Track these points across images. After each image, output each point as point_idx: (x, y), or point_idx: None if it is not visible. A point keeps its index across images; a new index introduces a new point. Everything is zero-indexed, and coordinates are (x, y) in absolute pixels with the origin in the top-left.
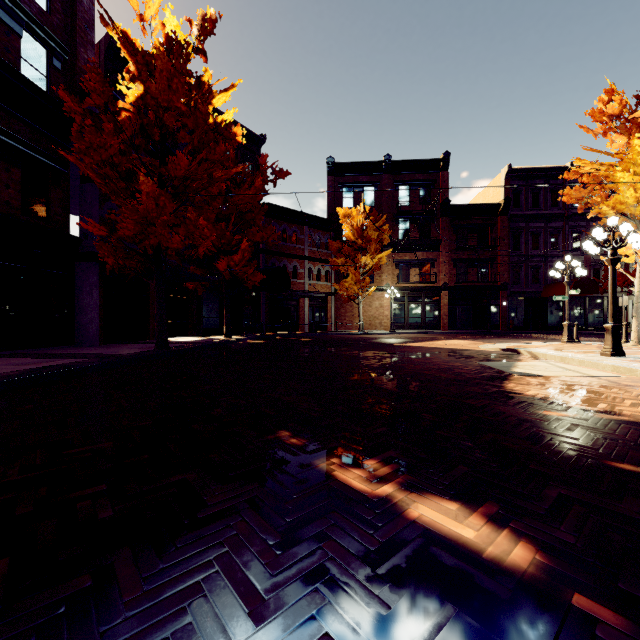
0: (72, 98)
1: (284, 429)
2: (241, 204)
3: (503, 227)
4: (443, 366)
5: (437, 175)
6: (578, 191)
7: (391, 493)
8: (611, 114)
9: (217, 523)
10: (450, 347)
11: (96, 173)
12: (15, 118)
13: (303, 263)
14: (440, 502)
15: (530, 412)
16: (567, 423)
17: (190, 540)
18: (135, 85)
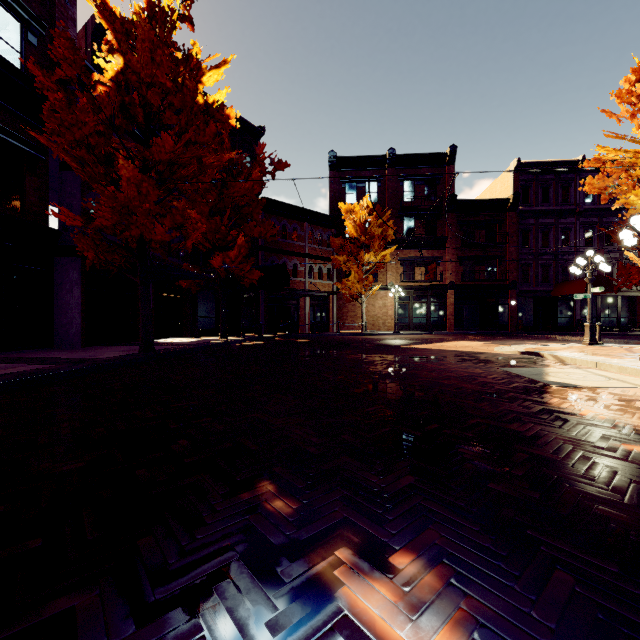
0: (44, 72)
1: (267, 478)
2: (237, 196)
3: (512, 223)
4: (462, 373)
5: (443, 169)
6: (602, 180)
7: None
8: None
9: None
10: (462, 349)
11: (70, 156)
12: None
13: (304, 261)
14: None
15: (605, 446)
16: None
17: None
18: (114, 57)
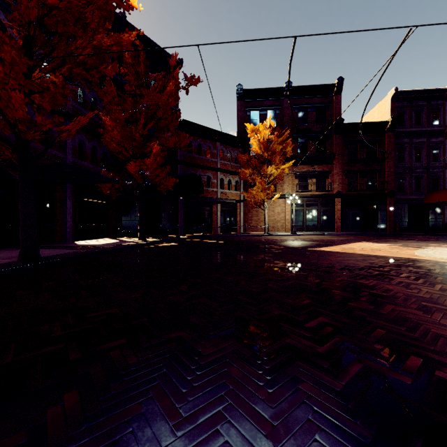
0: None
1: None
2: (151, 105)
3: (390, 142)
4: None
5: (331, 98)
6: None
7: None
8: None
9: None
10: (382, 254)
11: None
12: None
13: (216, 174)
14: None
15: None
16: None
17: None
18: None
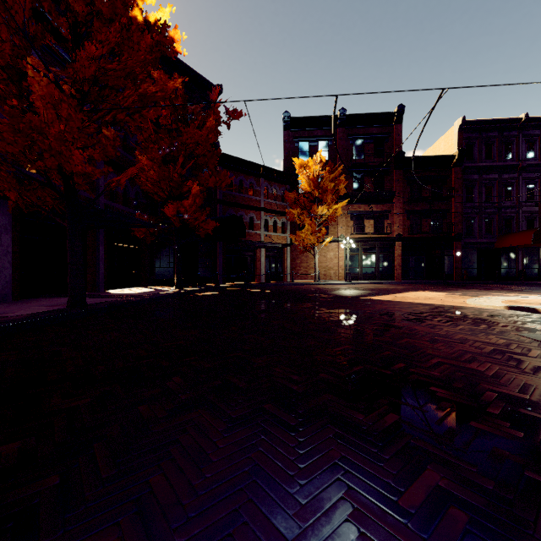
0: None
1: None
2: (190, 143)
3: (457, 179)
4: (482, 346)
5: (391, 128)
6: None
7: None
8: None
9: None
10: (432, 302)
11: None
12: None
13: (260, 214)
14: None
15: None
16: None
17: None
18: None
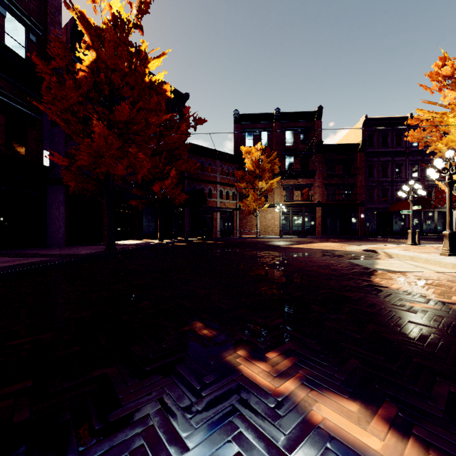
0: (42, 62)
1: (198, 320)
2: (170, 143)
3: (361, 161)
4: (322, 263)
5: (313, 123)
6: (419, 133)
7: (293, 390)
8: (445, 75)
9: (127, 429)
10: (324, 248)
11: (60, 118)
12: (0, 77)
13: (216, 187)
14: (340, 402)
15: (399, 304)
16: (432, 314)
17: (96, 452)
18: (89, 52)
